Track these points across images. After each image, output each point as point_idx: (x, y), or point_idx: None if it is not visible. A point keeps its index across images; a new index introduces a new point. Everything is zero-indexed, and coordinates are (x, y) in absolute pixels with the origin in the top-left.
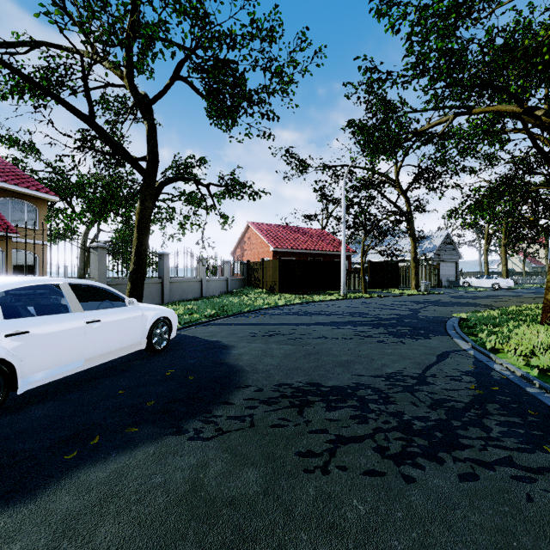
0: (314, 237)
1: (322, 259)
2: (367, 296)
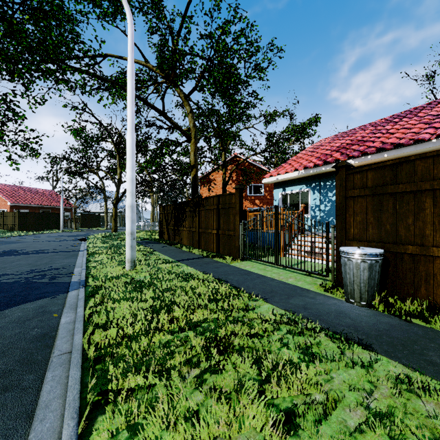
0: (45, 196)
1: (51, 211)
2: (76, 231)
